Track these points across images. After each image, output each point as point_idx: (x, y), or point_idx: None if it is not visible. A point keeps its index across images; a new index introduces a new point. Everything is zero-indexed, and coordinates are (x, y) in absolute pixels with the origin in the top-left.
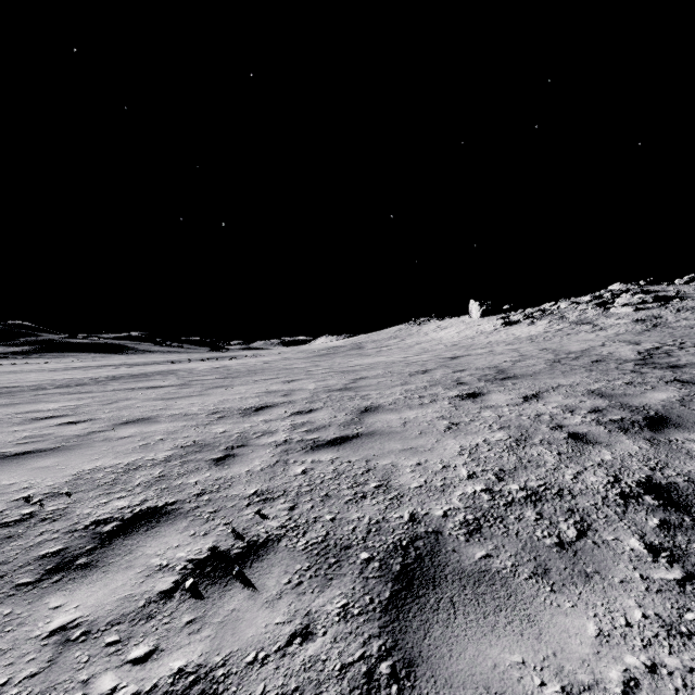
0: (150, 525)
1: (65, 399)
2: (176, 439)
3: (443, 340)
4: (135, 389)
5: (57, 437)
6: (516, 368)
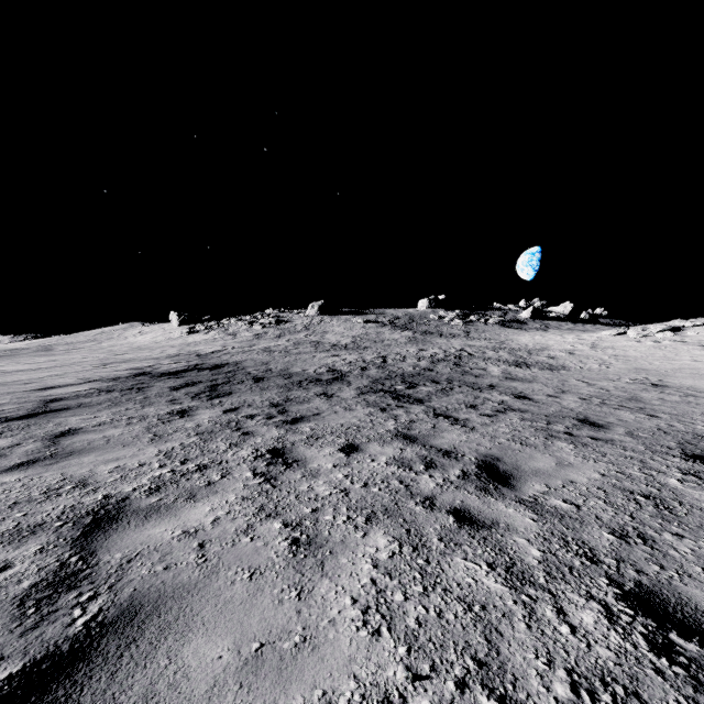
0: None
1: None
2: None
3: (135, 344)
4: None
5: None
6: (143, 358)
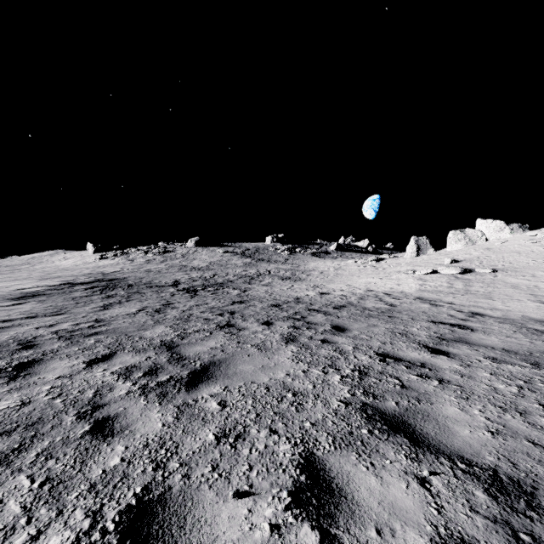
0: None
1: None
2: None
3: (61, 266)
4: None
5: None
6: (67, 275)
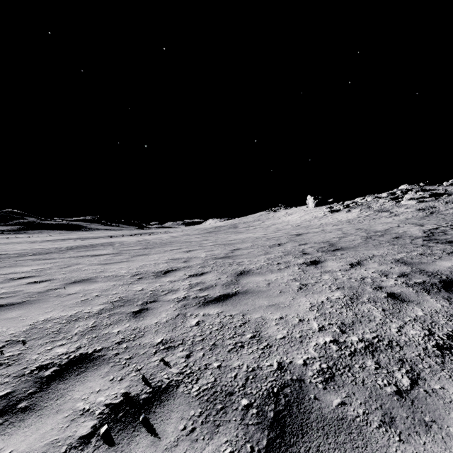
0: (80, 370)
1: (36, 263)
2: (107, 295)
3: (290, 222)
4: (84, 256)
5: (24, 293)
6: (342, 242)
